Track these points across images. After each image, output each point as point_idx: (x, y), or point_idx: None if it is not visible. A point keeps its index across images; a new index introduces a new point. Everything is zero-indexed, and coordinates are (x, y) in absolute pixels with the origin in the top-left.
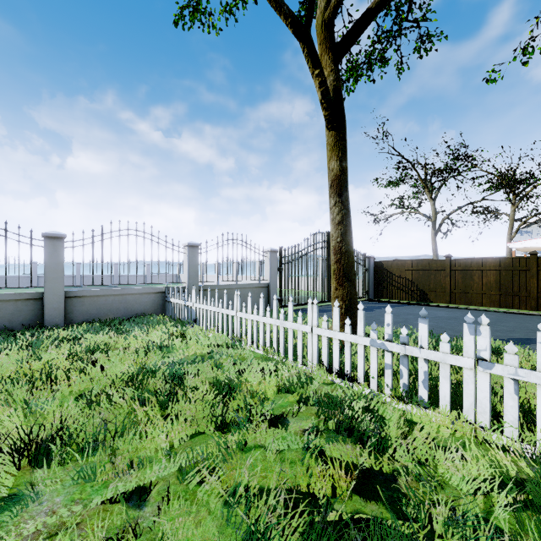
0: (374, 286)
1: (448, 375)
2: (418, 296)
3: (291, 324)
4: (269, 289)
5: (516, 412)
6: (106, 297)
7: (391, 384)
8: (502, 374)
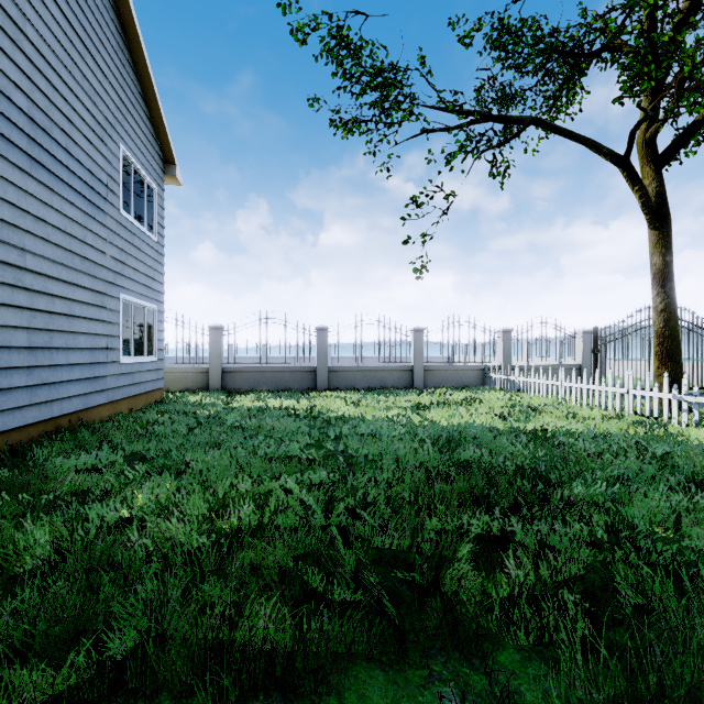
0: None
1: None
2: None
3: (610, 388)
4: (581, 371)
5: None
6: (446, 371)
7: (687, 421)
8: None
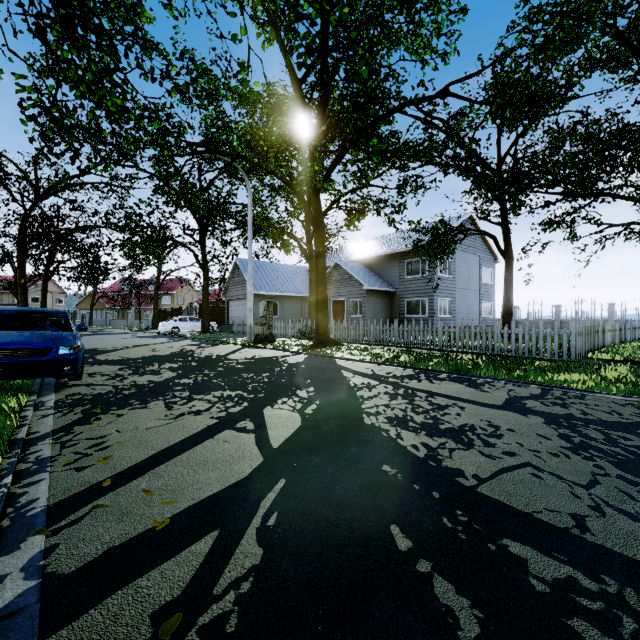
0: None
1: None
2: None
3: None
4: None
5: None
6: None
7: None
8: None
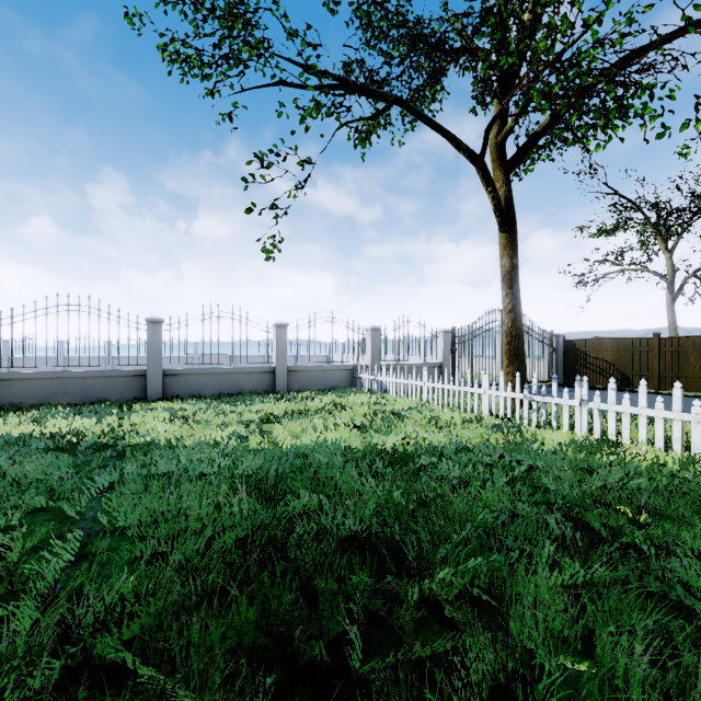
0: (563, 369)
1: (567, 412)
2: (618, 380)
3: (469, 388)
4: (442, 369)
5: (599, 427)
6: (312, 372)
7: (536, 421)
8: (593, 407)
